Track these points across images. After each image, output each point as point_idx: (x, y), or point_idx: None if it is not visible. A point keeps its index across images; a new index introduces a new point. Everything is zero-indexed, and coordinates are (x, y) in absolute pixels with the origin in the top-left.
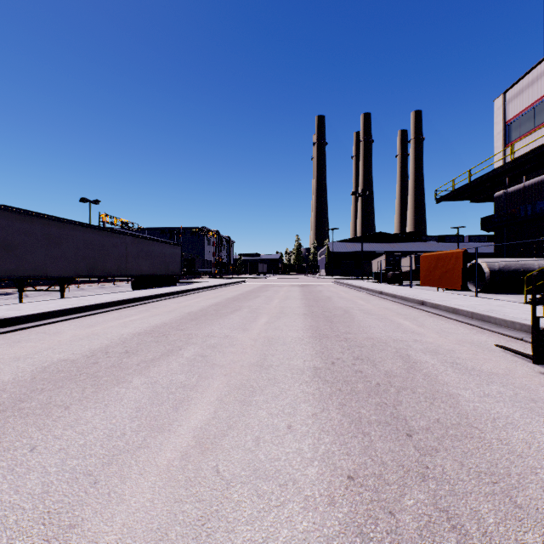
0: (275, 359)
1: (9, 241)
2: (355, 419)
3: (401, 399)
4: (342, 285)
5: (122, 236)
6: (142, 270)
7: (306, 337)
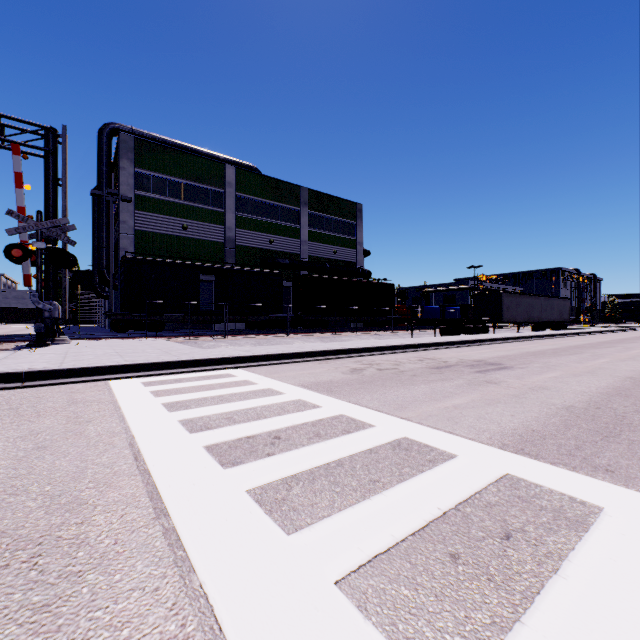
0: None
1: (507, 306)
2: None
3: None
4: None
5: (539, 297)
6: (547, 318)
7: None
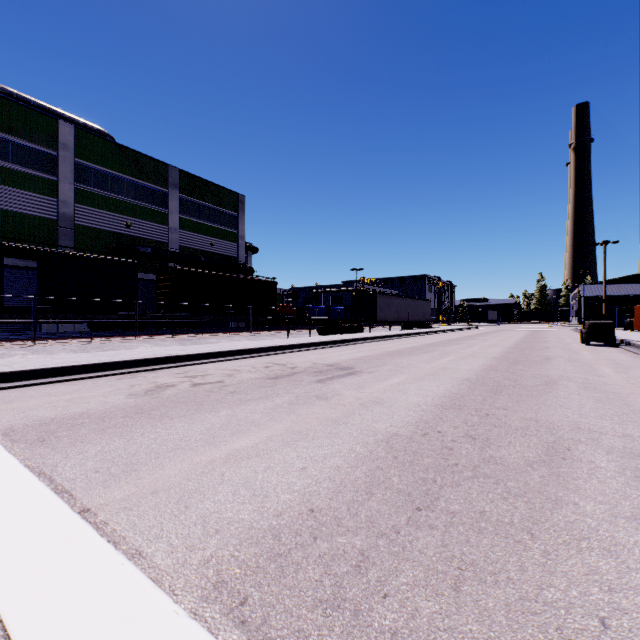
0: (506, 340)
1: (380, 307)
2: (521, 342)
3: (533, 342)
4: (574, 330)
5: (407, 299)
6: (414, 318)
7: (517, 339)
